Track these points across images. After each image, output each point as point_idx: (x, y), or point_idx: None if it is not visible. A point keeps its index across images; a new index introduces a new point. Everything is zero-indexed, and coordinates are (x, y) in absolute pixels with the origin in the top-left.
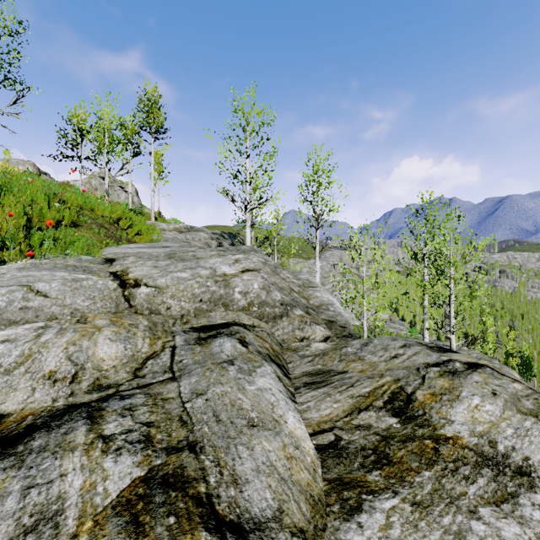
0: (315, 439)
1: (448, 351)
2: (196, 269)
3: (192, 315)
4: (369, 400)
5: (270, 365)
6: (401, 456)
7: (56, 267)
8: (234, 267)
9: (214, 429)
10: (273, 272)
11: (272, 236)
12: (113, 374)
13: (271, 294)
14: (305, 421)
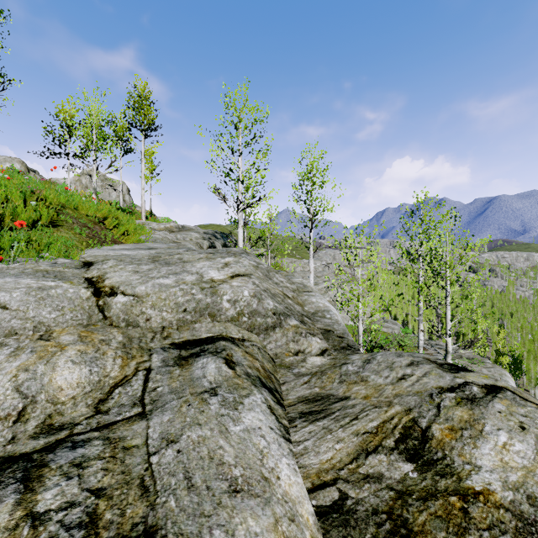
0: (315, 497)
1: (460, 369)
2: (181, 274)
3: (175, 328)
4: (377, 438)
5: (260, 392)
6: (423, 523)
7: (24, 273)
8: (223, 272)
9: (183, 503)
10: (266, 276)
11: (265, 236)
12: (70, 408)
13: (263, 303)
14: (302, 470)
